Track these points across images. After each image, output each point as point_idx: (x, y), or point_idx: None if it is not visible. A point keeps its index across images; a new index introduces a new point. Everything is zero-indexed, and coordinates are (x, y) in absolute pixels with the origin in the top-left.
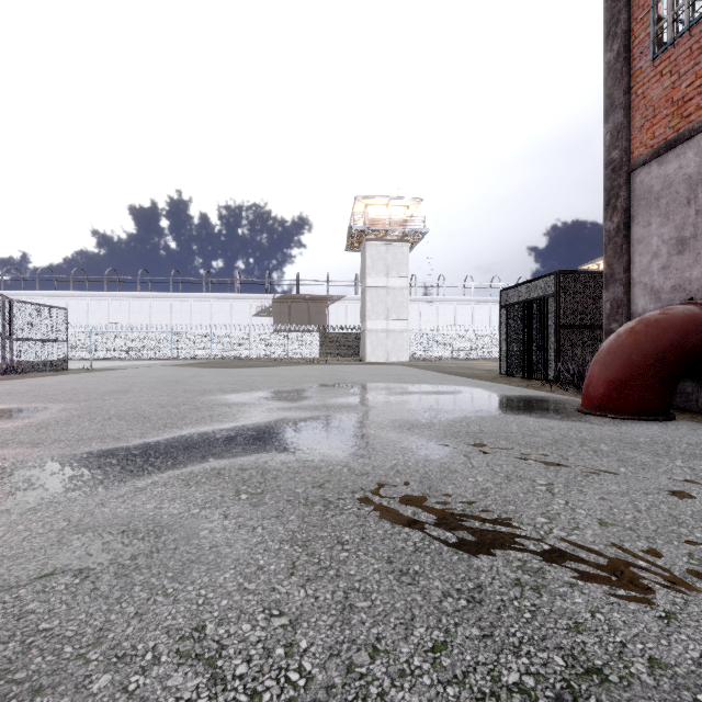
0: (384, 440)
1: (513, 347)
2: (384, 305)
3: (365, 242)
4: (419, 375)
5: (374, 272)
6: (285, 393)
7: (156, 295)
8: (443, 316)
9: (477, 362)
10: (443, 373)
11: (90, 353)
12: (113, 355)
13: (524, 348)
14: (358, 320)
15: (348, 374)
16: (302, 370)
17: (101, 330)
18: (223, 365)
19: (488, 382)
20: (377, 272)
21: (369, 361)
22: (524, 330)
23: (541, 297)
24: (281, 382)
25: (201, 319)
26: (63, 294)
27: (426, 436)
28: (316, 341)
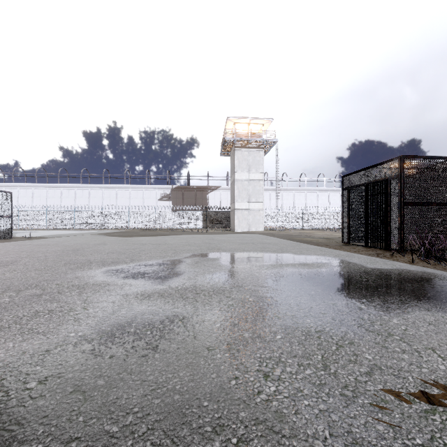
0: (301, 441)
1: (353, 221)
2: (247, 192)
3: (234, 149)
4: (278, 243)
5: (240, 169)
6: (160, 266)
7: (93, 186)
8: (286, 200)
9: (311, 231)
10: (295, 241)
11: (46, 225)
12: (62, 227)
13: (366, 222)
14: (228, 203)
15: (221, 242)
16: (187, 238)
17: (56, 210)
18: (130, 234)
19: (340, 251)
20: (242, 169)
21: (236, 230)
22: (366, 207)
23: (384, 179)
24: (164, 251)
25: (123, 202)
26: (30, 185)
27: (379, 407)
28: (200, 217)
